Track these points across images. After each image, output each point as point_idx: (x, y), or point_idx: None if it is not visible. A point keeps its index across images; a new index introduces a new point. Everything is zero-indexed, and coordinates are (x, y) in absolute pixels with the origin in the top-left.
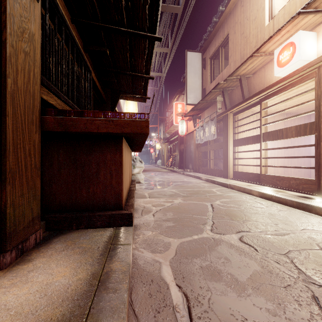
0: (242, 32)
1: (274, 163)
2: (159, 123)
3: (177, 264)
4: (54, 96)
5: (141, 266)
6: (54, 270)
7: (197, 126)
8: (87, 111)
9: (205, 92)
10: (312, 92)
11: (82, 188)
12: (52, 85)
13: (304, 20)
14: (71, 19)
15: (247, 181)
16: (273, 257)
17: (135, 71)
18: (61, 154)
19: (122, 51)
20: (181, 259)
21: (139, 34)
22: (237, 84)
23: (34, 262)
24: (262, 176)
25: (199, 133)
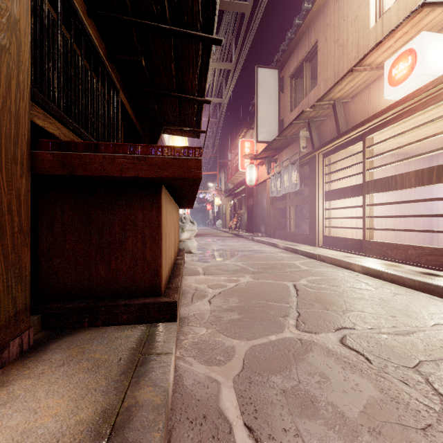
0: (336, 39)
1: (382, 224)
2: (219, 168)
3: (245, 385)
4: (56, 122)
5: (187, 389)
6: (41, 404)
7: (272, 172)
8: (105, 144)
9: (283, 124)
10: (438, 123)
11: (100, 264)
12: (51, 105)
13: (430, 17)
14: (87, 11)
15: (344, 251)
16: (397, 372)
17: (183, 91)
18: (66, 211)
19: (164, 60)
20: (252, 377)
21: (188, 35)
22: (329, 112)
23: (11, 387)
24: (366, 243)
25: (275, 182)
